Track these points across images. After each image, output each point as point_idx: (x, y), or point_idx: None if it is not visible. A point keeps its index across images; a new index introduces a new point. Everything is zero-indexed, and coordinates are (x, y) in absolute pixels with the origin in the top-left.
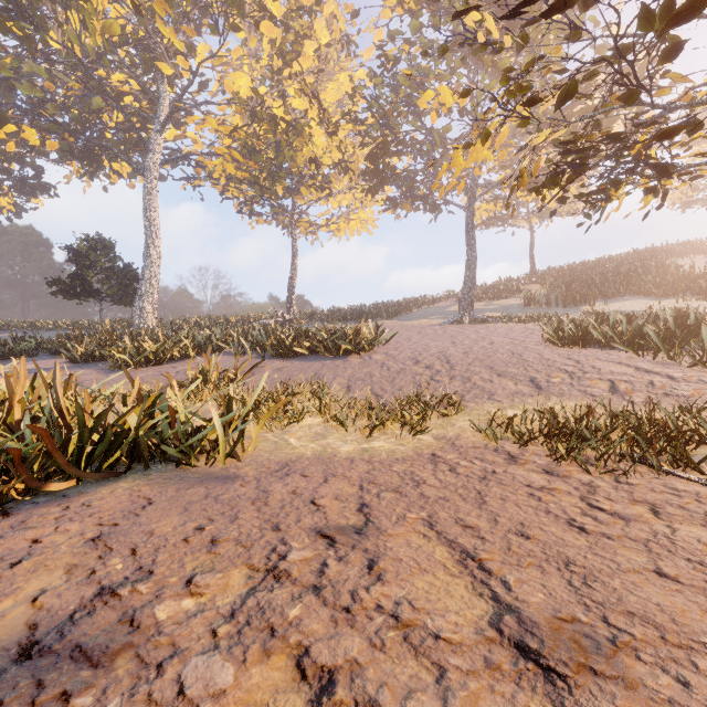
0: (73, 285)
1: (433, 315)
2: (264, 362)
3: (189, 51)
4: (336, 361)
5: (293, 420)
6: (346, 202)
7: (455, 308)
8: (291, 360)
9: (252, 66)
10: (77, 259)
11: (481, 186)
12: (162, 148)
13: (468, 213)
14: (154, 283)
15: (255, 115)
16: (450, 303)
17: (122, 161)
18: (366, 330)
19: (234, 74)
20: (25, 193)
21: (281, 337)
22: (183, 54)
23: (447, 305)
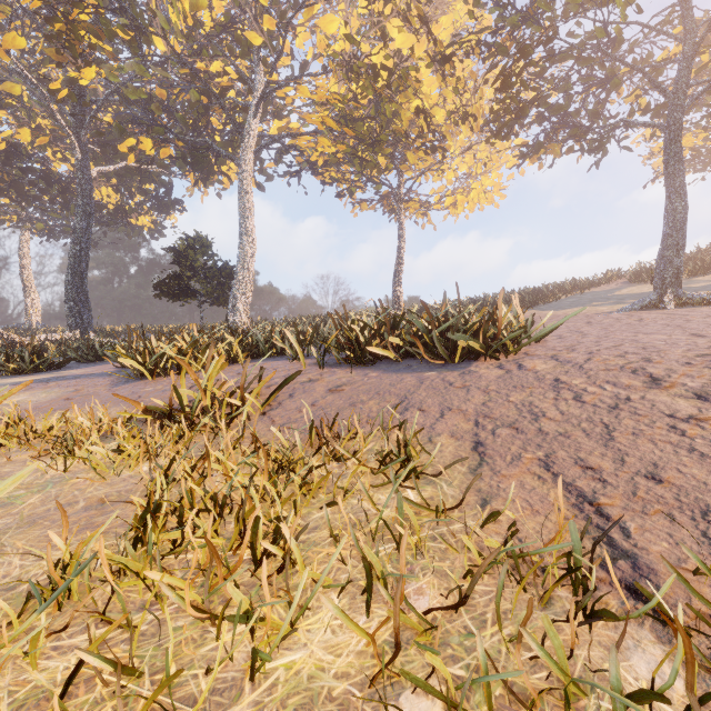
0: (174, 286)
1: (595, 301)
2: (320, 372)
3: (281, 18)
4: (447, 373)
5: (252, 631)
6: (464, 167)
7: (629, 291)
8: (364, 369)
9: (347, 13)
10: (178, 259)
11: (693, 84)
12: (258, 135)
13: (671, 131)
14: (247, 279)
15: (351, 70)
16: (615, 285)
17: (230, 164)
18: (507, 312)
19: (324, 19)
20: (162, 211)
21: (352, 329)
22: (271, 14)
23: (613, 288)
